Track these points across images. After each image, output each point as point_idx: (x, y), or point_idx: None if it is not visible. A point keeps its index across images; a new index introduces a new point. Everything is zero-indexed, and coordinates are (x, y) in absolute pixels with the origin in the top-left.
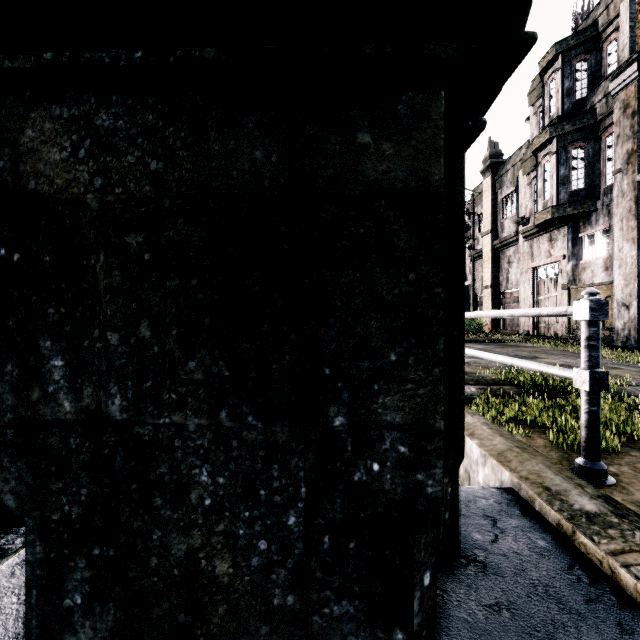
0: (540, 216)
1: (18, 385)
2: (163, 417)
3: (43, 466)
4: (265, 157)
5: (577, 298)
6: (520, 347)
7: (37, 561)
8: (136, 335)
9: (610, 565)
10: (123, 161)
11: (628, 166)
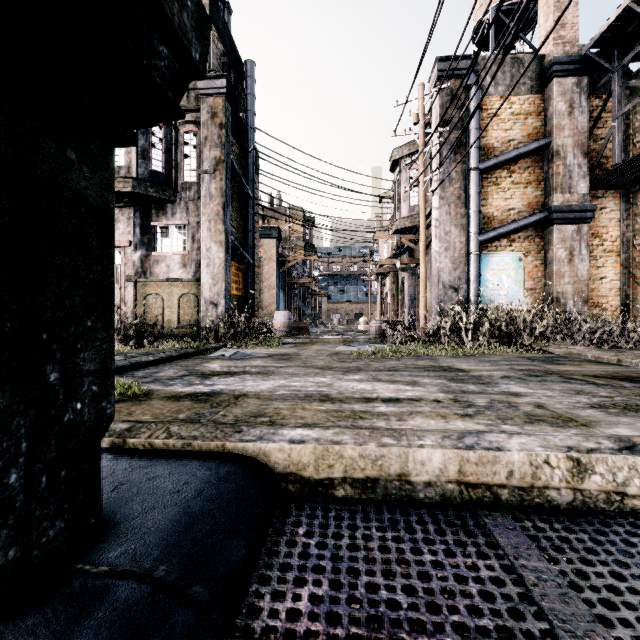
0: None
1: None
2: None
3: None
4: None
5: None
6: None
7: None
8: None
9: (150, 442)
10: None
11: None
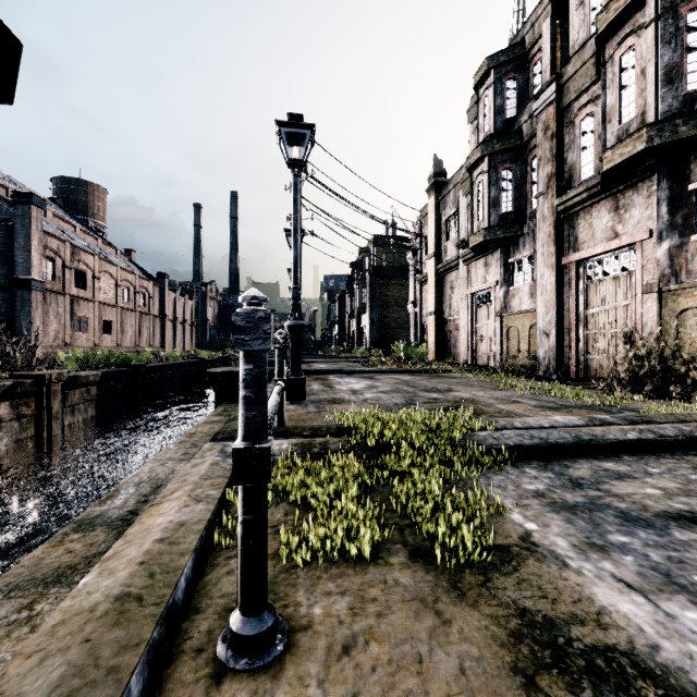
0: (474, 238)
1: None
2: None
3: None
4: None
5: (508, 326)
6: (448, 378)
7: None
8: None
9: None
10: None
11: (548, 190)
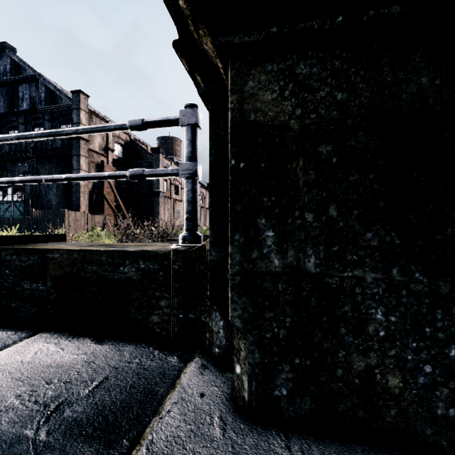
0: None
1: (243, 248)
2: (346, 272)
3: (259, 301)
4: (430, 81)
5: None
6: None
7: (255, 363)
8: (326, 215)
9: None
10: (316, 96)
11: None
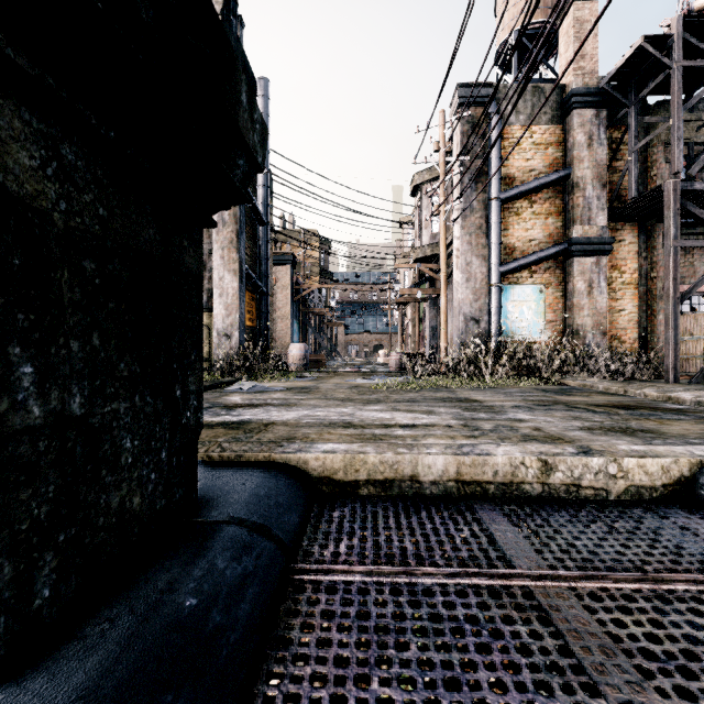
0: None
1: None
2: (107, 407)
3: (12, 479)
4: (154, 235)
5: None
6: None
7: (6, 584)
8: (91, 343)
9: (208, 455)
10: (82, 197)
11: None
